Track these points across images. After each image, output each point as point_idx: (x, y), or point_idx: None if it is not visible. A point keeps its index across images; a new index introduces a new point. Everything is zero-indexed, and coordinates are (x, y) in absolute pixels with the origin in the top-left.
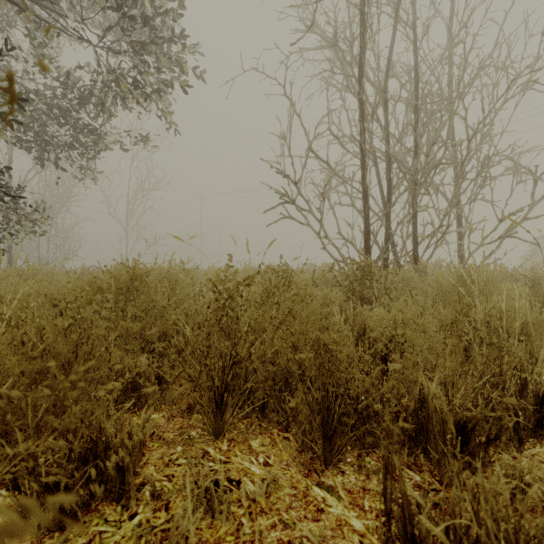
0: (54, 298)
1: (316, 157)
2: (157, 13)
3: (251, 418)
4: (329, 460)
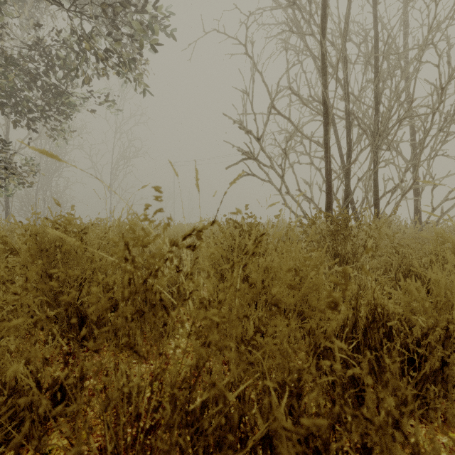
0: None
1: (278, 114)
2: None
3: None
4: None
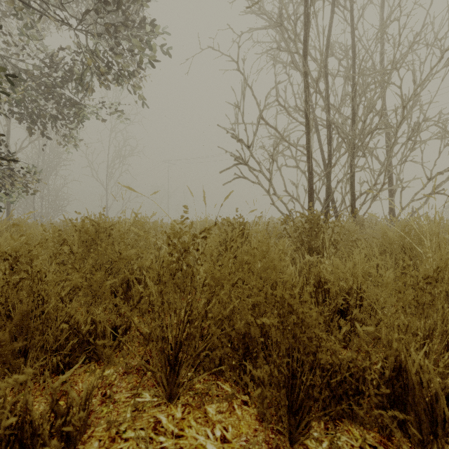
0: (4, 252)
1: (266, 124)
2: (128, 1)
3: (207, 375)
4: (294, 437)
